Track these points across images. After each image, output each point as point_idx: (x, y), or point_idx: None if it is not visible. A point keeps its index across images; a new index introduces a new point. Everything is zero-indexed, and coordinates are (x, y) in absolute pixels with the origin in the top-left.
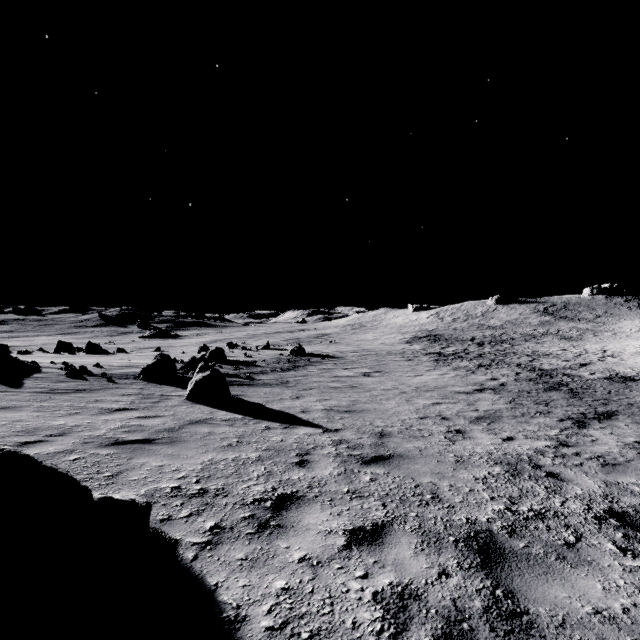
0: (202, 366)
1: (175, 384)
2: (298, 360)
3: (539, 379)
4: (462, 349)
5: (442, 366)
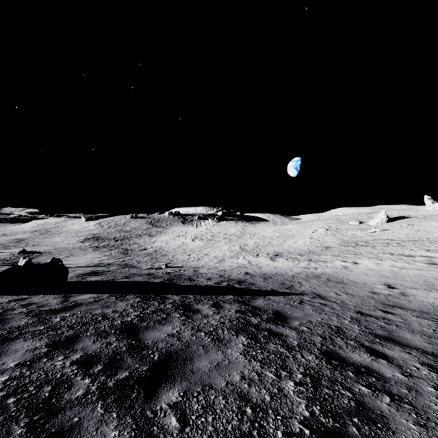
0: (24, 258)
1: (2, 266)
2: (28, 255)
3: (123, 252)
4: (107, 244)
5: (96, 251)
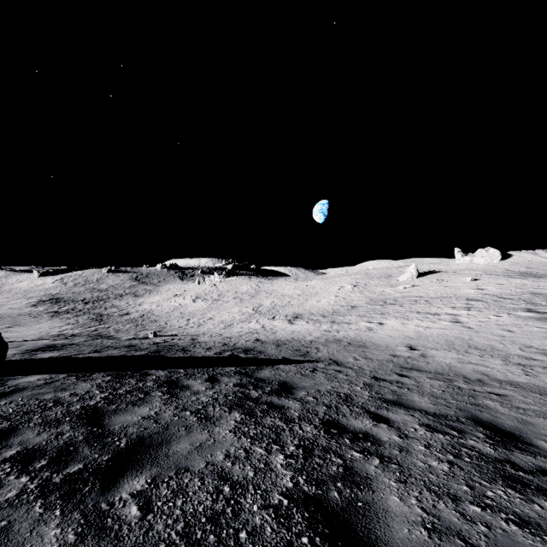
0: None
1: None
2: None
3: (95, 318)
4: (73, 307)
5: (55, 318)
